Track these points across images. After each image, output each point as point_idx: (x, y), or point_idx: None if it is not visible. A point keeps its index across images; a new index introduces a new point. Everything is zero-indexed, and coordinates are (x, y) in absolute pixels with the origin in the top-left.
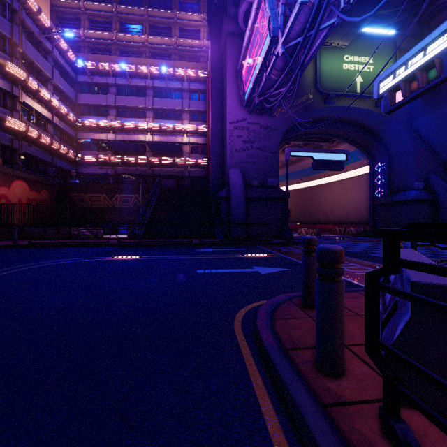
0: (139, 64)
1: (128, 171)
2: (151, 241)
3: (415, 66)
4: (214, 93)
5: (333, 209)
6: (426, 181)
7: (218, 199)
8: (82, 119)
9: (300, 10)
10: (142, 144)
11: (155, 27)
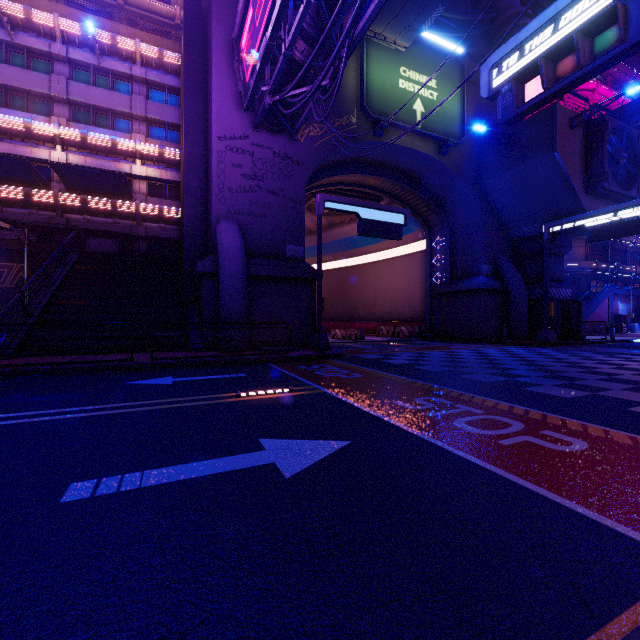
0: (36, 8)
1: (7, 216)
2: (27, 363)
3: (566, 29)
4: (190, 84)
5: (377, 300)
6: (495, 264)
7: (197, 277)
8: None
9: None
10: (44, 166)
11: None
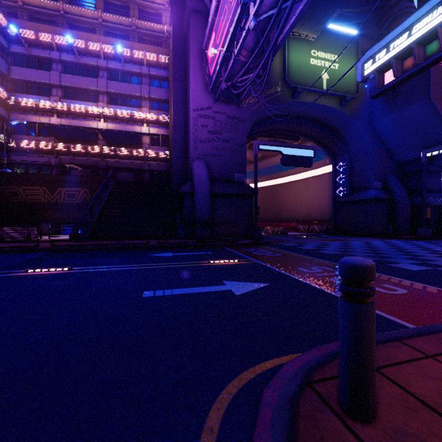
0: (90, 41)
1: (76, 161)
2: (97, 244)
3: (409, 40)
4: (176, 78)
5: (297, 207)
6: (384, 181)
7: (181, 195)
8: (16, 96)
9: None
10: (94, 131)
11: (111, 4)
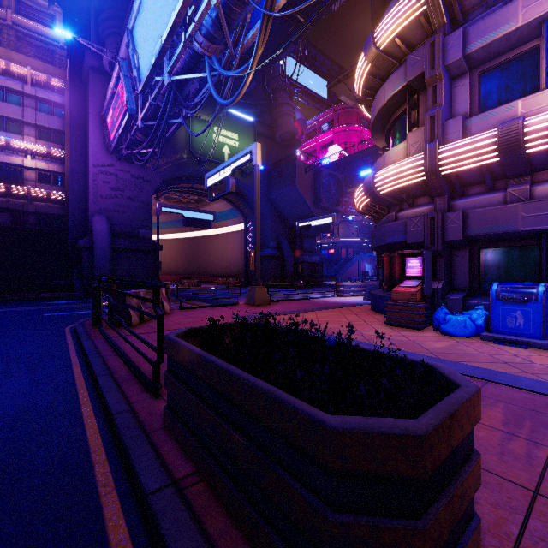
0: None
1: None
2: None
3: (219, 178)
4: (74, 124)
5: (219, 260)
6: (278, 241)
7: (79, 248)
8: None
9: (152, 106)
10: None
11: None
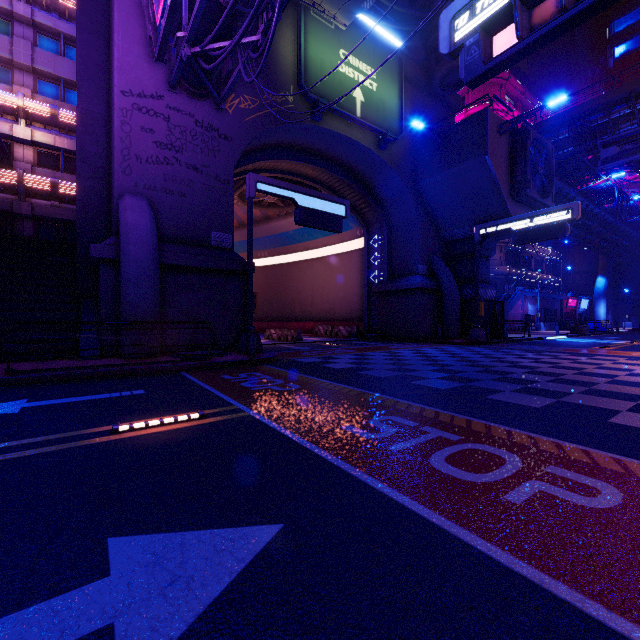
0: None
1: None
2: None
3: None
4: (86, 24)
5: (315, 299)
6: (430, 264)
7: (93, 264)
8: None
9: None
10: None
11: None
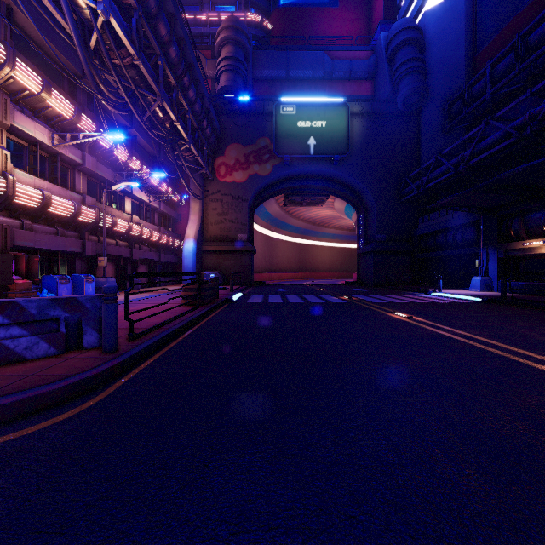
0: None
1: None
2: None
3: None
4: None
5: None
6: None
7: None
8: None
9: None
10: None
11: None
